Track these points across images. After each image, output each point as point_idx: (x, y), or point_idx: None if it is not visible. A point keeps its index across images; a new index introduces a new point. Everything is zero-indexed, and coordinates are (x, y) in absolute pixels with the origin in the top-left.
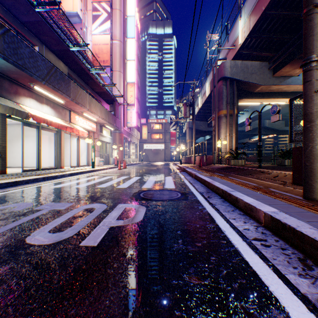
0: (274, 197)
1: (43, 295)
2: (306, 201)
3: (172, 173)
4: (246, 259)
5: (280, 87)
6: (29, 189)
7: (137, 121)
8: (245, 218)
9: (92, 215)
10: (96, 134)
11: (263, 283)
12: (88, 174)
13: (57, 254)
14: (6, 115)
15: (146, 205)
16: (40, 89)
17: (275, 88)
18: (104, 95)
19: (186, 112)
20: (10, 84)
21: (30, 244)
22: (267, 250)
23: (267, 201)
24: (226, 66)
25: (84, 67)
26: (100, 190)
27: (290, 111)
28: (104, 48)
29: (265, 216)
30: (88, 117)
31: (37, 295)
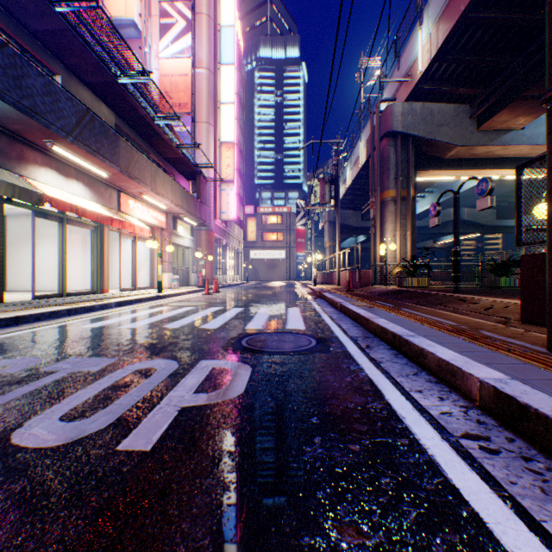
0: (492, 348)
1: None
2: None
3: (300, 302)
4: (453, 482)
5: (490, 149)
6: (40, 330)
7: (238, 211)
8: (441, 390)
9: (148, 384)
10: (166, 232)
11: (498, 544)
12: (151, 302)
13: (69, 470)
14: (3, 198)
15: (252, 364)
16: (64, 152)
17: (482, 151)
18: (179, 164)
19: (323, 194)
20: (10, 142)
21: (17, 446)
22: (493, 461)
23: (481, 356)
24: (395, 113)
25: (144, 114)
26: (168, 332)
27: (518, 188)
28: (181, 83)
29: (481, 387)
30: (151, 202)
31: None
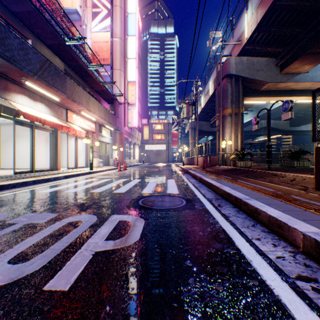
0: (303, 208)
1: None
2: None
3: (175, 175)
4: None
5: (288, 84)
6: (14, 194)
7: (138, 122)
8: (273, 238)
9: (75, 233)
10: (95, 134)
11: None
12: (85, 176)
13: (2, 310)
14: None
15: (145, 217)
16: (32, 85)
17: (282, 86)
18: (103, 94)
19: (188, 111)
20: None
21: None
22: None
23: (298, 214)
24: (231, 63)
25: (82, 64)
26: (93, 195)
27: (313, 105)
28: (104, 46)
29: (304, 239)
30: (86, 116)
31: None
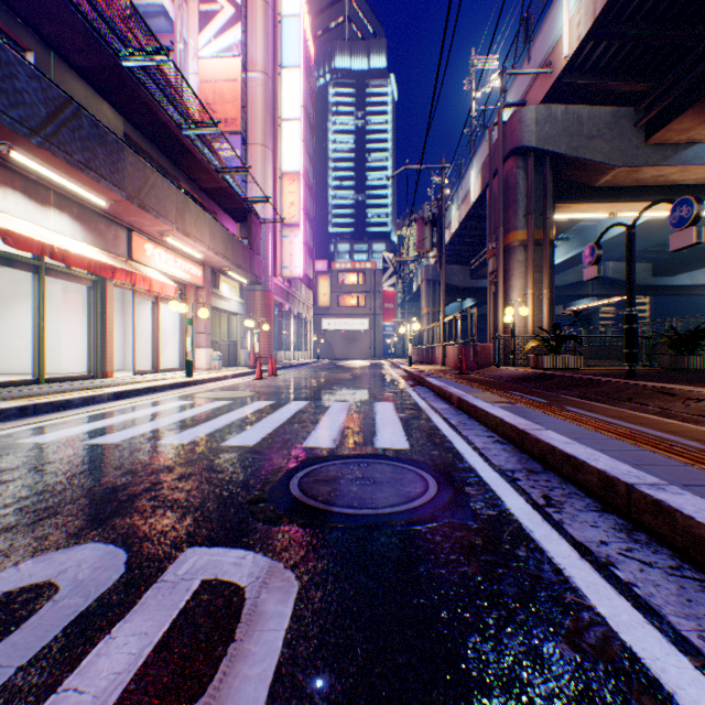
0: None
1: None
2: None
3: (392, 391)
4: None
5: (663, 171)
6: None
7: (306, 266)
8: None
9: None
10: (203, 292)
11: None
12: (171, 392)
13: None
14: None
15: (302, 565)
16: (31, 162)
17: (650, 175)
18: (222, 198)
19: (422, 239)
20: None
21: None
22: None
23: None
24: (526, 120)
25: (167, 120)
26: (161, 456)
27: None
28: (227, 91)
29: None
30: (179, 249)
31: None
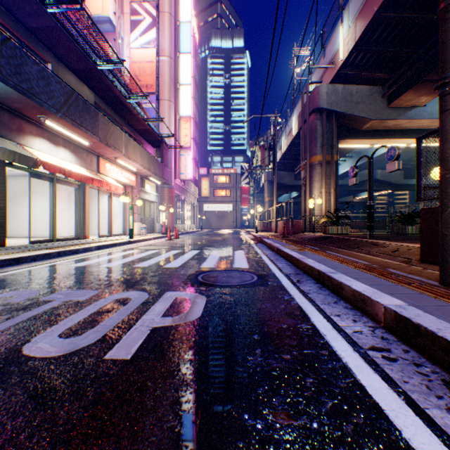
0: (396, 282)
1: (40, 446)
2: (444, 288)
3: (244, 246)
4: (361, 381)
5: (398, 122)
6: (37, 268)
7: (194, 172)
8: (355, 314)
9: (125, 310)
10: (136, 189)
11: (391, 424)
12: (124, 246)
13: (69, 373)
14: (5, 162)
15: (207, 294)
16: (54, 125)
17: (391, 124)
18: (146, 134)
19: (263, 158)
20: (11, 117)
21: (28, 356)
22: (392, 366)
23: (387, 288)
24: (321, 93)
25: (118, 94)
26: (139, 270)
27: (418, 155)
28: (147, 68)
29: (385, 312)
30: (124, 165)
31: (29, 446)
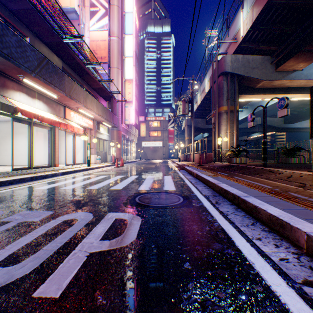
0: (304, 206)
1: None
2: None
3: (171, 172)
4: None
5: (283, 82)
6: (11, 191)
7: (135, 119)
8: (274, 238)
9: (69, 232)
10: (93, 131)
11: None
12: (83, 172)
13: None
14: None
15: (142, 215)
16: (30, 82)
17: (277, 83)
18: (101, 91)
19: (184, 109)
20: None
21: None
22: None
23: (299, 213)
24: (226, 61)
25: (80, 61)
26: (90, 192)
27: (311, 101)
28: (102, 45)
29: (309, 240)
30: (84, 113)
31: None
